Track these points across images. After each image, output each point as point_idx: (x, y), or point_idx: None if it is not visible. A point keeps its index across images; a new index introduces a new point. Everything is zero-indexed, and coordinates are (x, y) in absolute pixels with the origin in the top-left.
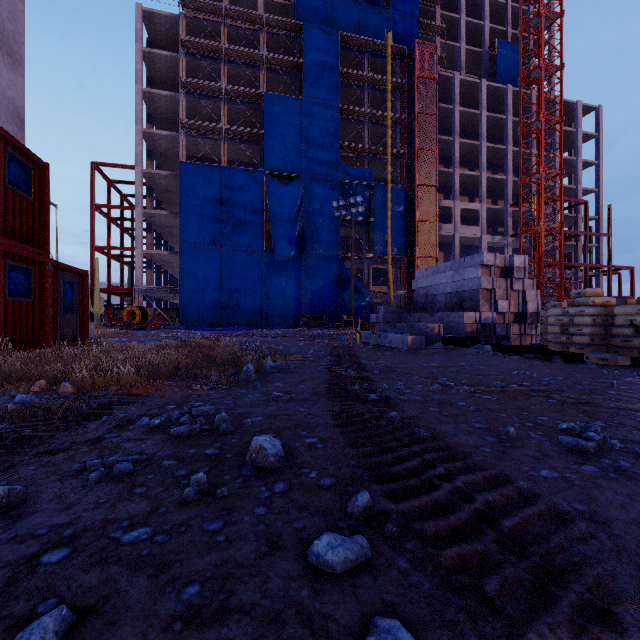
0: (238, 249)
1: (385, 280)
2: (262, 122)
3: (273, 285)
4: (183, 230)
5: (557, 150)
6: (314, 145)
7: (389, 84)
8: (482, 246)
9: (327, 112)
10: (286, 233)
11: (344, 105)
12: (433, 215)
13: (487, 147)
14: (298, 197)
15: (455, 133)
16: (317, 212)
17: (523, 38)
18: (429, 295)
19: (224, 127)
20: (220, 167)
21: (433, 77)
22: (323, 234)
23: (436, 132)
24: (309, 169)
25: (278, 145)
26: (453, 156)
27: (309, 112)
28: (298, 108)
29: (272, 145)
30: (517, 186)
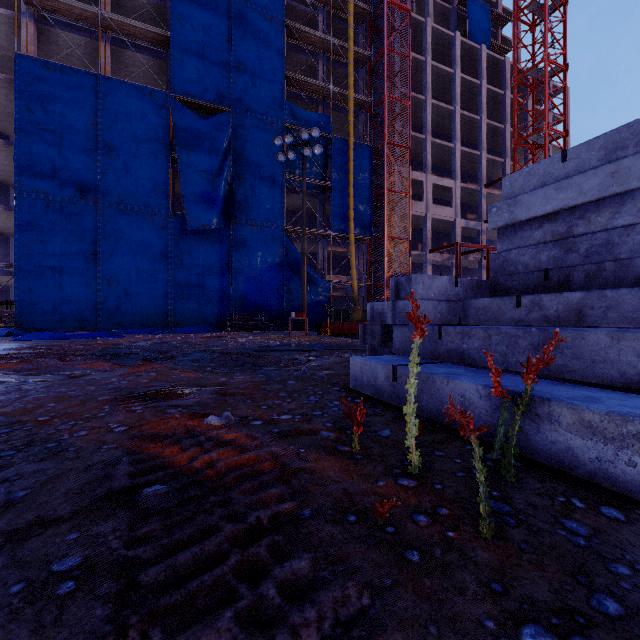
0: (126, 208)
1: (343, 269)
2: (169, 25)
3: (185, 267)
4: (22, 169)
5: (529, 129)
6: (248, 68)
7: (351, 4)
8: (456, 231)
9: (267, 25)
10: (205, 190)
11: (291, 21)
12: (406, 185)
13: (460, 115)
14: (224, 139)
15: (427, 91)
16: (253, 165)
17: (491, 5)
18: (582, 234)
19: (101, 13)
20: (93, 75)
21: (405, 7)
22: (261, 197)
23: (409, 79)
24: (241, 102)
25: (193, 58)
26: (424, 119)
27: (241, 19)
28: (224, 10)
29: (183, 56)
30: (489, 167)
